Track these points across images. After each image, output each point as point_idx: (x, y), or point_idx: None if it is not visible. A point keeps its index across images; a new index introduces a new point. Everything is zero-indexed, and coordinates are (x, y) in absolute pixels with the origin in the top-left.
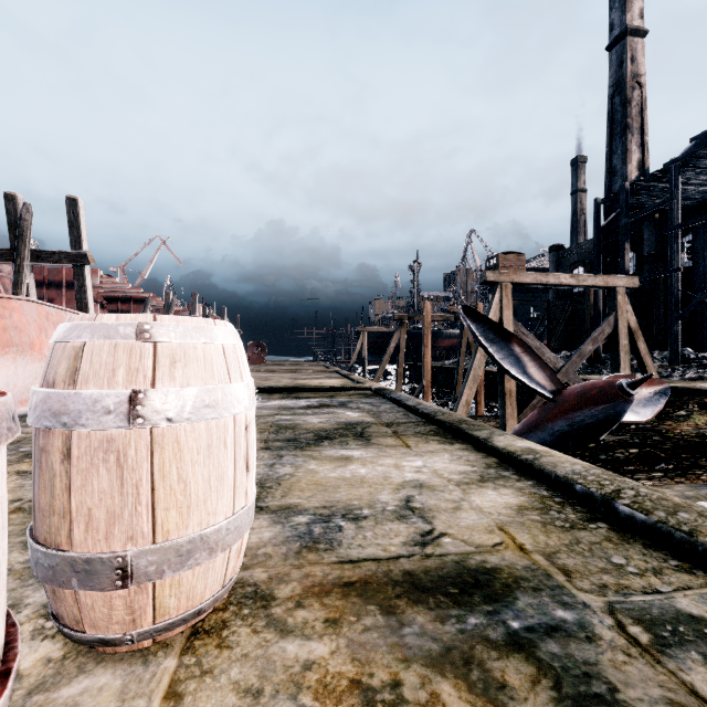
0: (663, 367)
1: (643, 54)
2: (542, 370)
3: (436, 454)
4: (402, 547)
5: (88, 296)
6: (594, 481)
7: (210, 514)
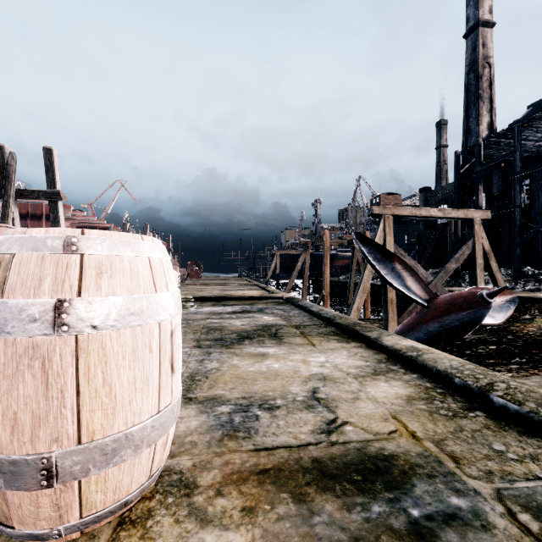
0: (508, 281)
1: (492, 41)
2: (418, 283)
3: (336, 351)
4: (310, 435)
5: (61, 225)
6: (470, 375)
7: (135, 413)
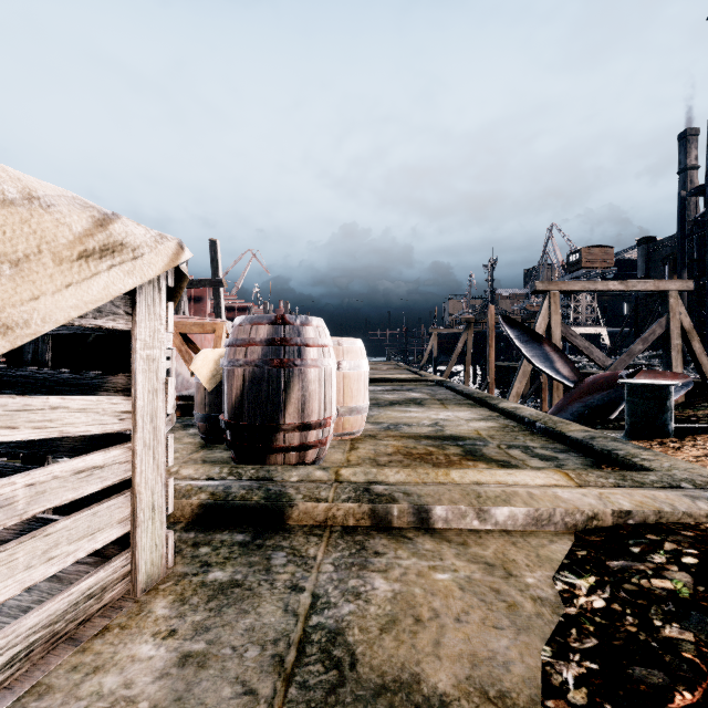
0: None
1: None
2: (568, 365)
3: (462, 411)
4: (427, 431)
5: (222, 311)
6: (535, 416)
7: (358, 401)
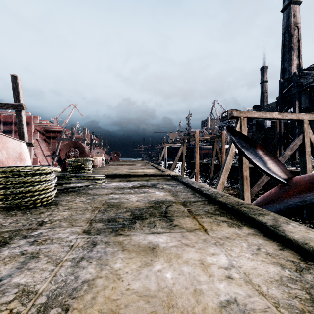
0: None
1: (299, 13)
2: (277, 165)
3: (234, 242)
4: None
5: (24, 126)
6: None
7: None
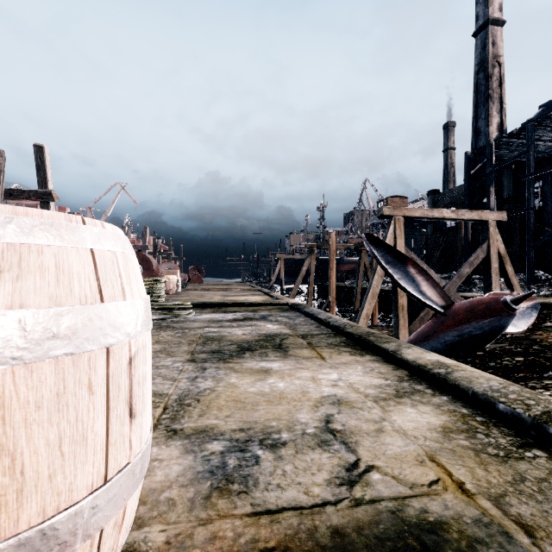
0: (521, 286)
1: (502, 39)
2: (434, 288)
3: (350, 366)
4: (327, 487)
5: None
6: (517, 400)
7: (61, 493)
